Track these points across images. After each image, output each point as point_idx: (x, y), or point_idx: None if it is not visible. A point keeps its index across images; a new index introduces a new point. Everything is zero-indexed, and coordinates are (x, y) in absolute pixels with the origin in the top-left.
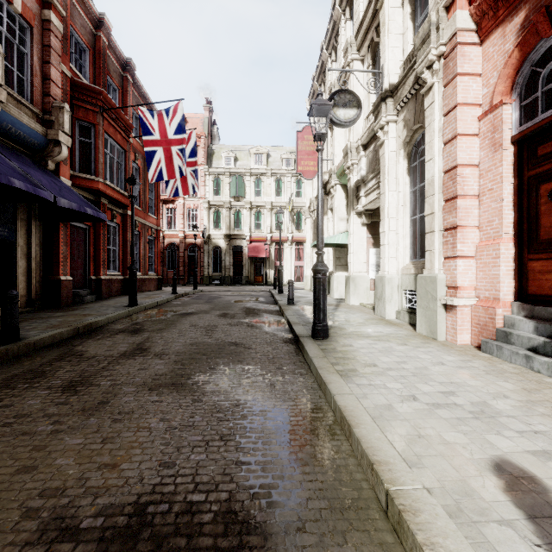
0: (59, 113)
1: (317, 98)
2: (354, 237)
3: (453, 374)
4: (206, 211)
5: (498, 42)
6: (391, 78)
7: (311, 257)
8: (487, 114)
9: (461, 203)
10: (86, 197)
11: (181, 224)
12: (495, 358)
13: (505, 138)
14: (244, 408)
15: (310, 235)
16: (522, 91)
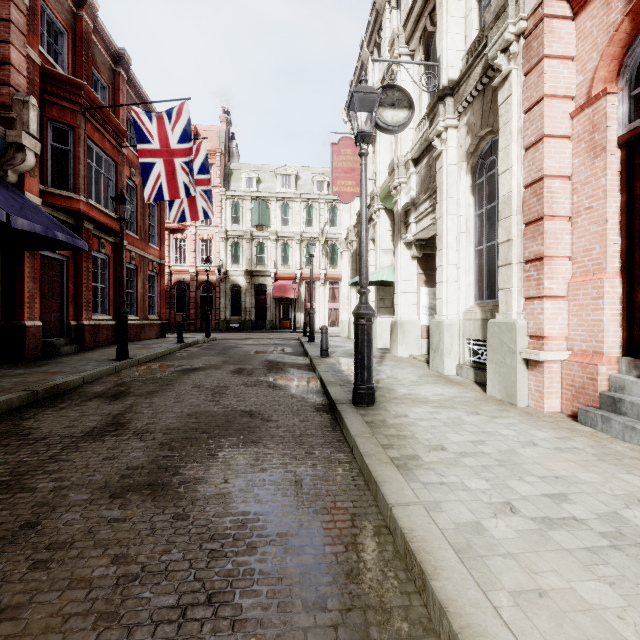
0: (22, 108)
1: (360, 85)
2: (402, 273)
3: (554, 462)
4: (223, 243)
5: (600, 13)
6: (450, 72)
7: (349, 298)
8: (584, 108)
9: (548, 227)
10: (63, 220)
11: (192, 258)
12: (600, 433)
13: (610, 139)
14: (253, 529)
15: (347, 271)
16: (632, 77)
